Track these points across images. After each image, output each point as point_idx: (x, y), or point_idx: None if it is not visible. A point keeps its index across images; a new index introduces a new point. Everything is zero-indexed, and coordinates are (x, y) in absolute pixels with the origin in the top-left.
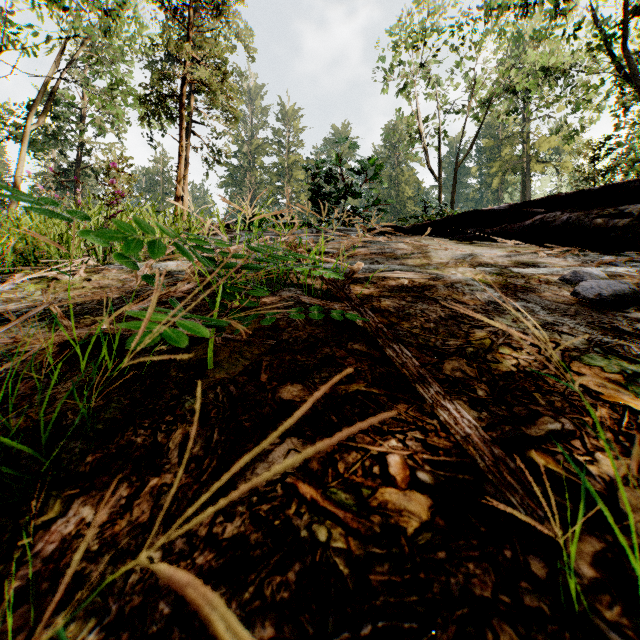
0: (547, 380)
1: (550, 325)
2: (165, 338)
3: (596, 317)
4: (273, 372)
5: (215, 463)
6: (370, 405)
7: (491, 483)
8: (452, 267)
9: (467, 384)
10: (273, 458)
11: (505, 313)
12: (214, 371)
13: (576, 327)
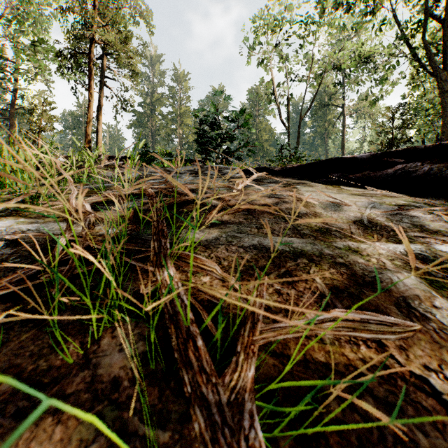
0: None
1: None
2: None
3: None
4: None
5: None
6: None
7: None
8: (365, 242)
9: None
10: None
11: None
12: None
13: None
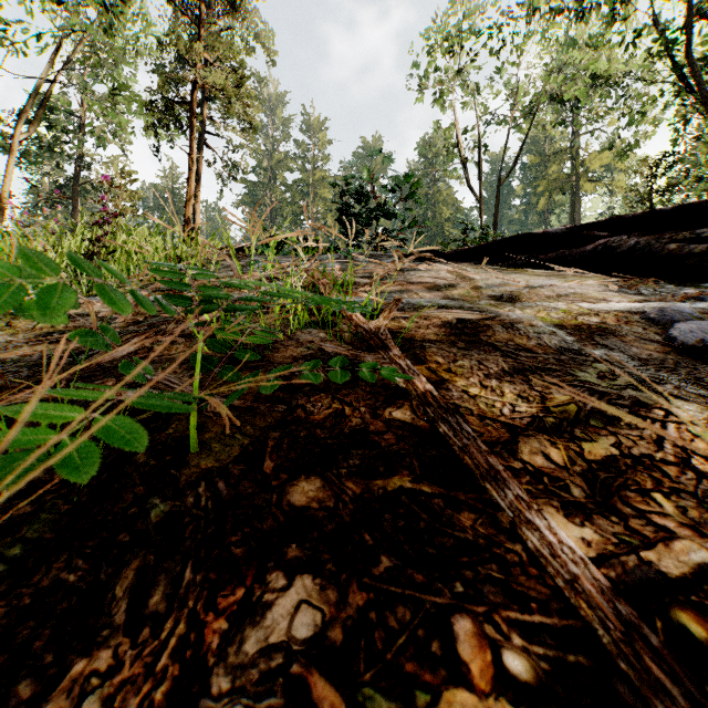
0: (665, 470)
1: (648, 383)
2: (68, 457)
3: (702, 371)
4: (282, 457)
5: (182, 627)
6: (420, 514)
7: (625, 675)
8: (508, 302)
9: (555, 477)
10: (273, 620)
11: (586, 365)
12: (199, 456)
13: (682, 386)
